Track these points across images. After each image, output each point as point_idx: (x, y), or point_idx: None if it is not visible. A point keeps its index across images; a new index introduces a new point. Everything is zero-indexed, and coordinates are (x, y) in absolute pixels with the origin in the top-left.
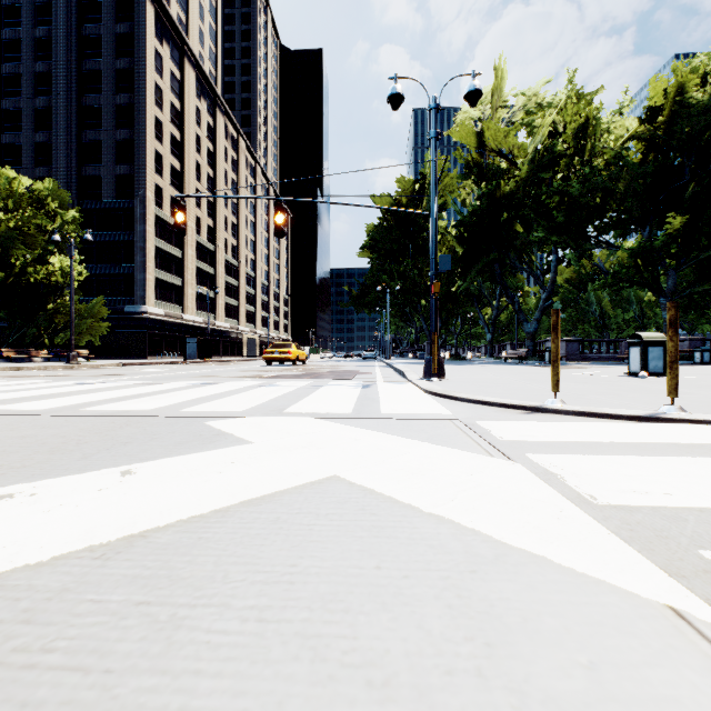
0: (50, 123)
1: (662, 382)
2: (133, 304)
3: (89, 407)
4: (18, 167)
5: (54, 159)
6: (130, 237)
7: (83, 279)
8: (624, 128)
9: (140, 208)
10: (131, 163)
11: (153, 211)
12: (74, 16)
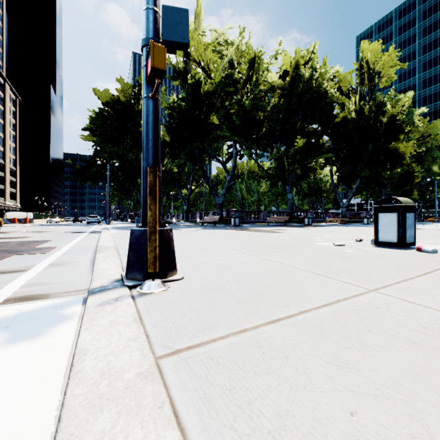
0: None
1: None
2: None
3: None
4: None
5: None
6: None
7: None
8: (271, 78)
9: None
10: None
11: None
12: None
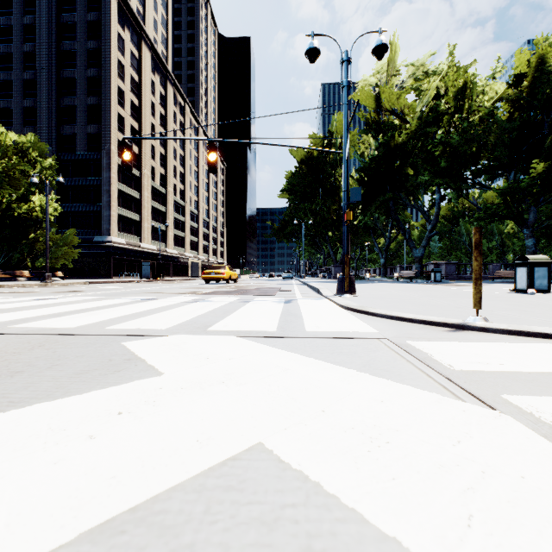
0: (35, 92)
1: None
2: (101, 235)
3: (22, 323)
4: (10, 126)
5: (38, 120)
6: (98, 182)
7: (61, 215)
8: (494, 91)
9: (106, 159)
10: (99, 123)
11: (117, 161)
12: (54, 7)
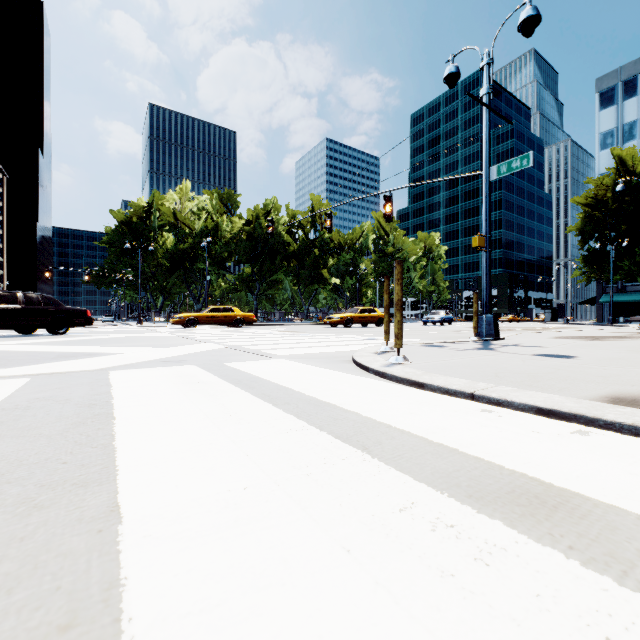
0: None
1: None
2: None
3: None
4: None
5: None
6: None
7: None
8: (240, 224)
9: None
10: None
11: None
12: None
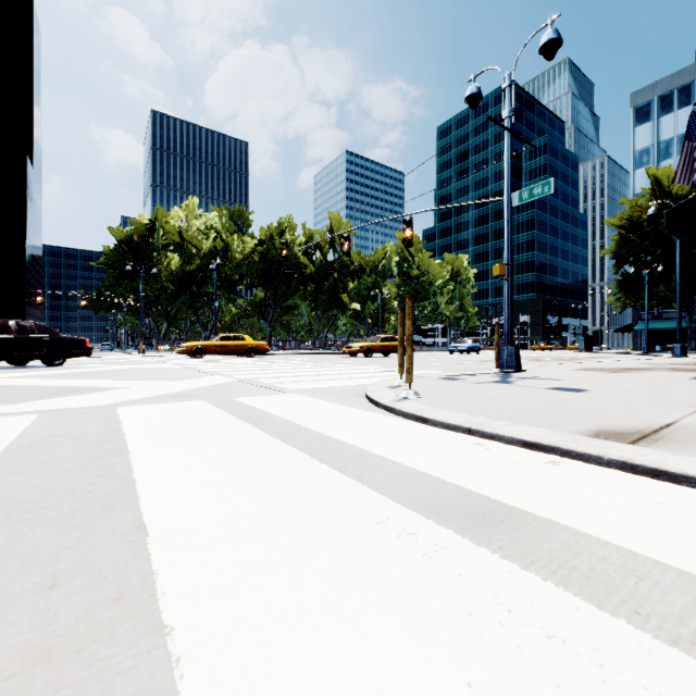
0: None
1: None
2: None
3: None
4: None
5: None
6: None
7: None
8: (252, 244)
9: None
10: None
11: None
12: None
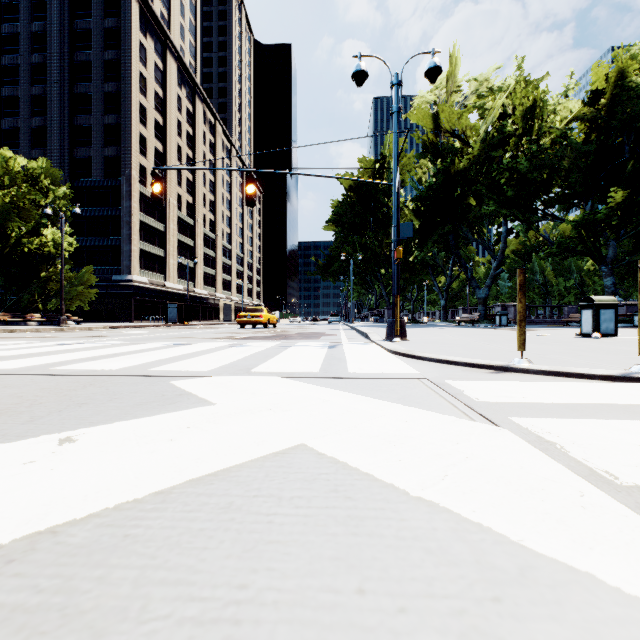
0: (45, 109)
1: (617, 343)
2: (120, 273)
3: (60, 366)
4: (16, 149)
5: (49, 142)
6: (117, 212)
7: (75, 250)
8: (569, 110)
9: (126, 186)
10: (118, 145)
11: (138, 189)
12: (67, 12)
